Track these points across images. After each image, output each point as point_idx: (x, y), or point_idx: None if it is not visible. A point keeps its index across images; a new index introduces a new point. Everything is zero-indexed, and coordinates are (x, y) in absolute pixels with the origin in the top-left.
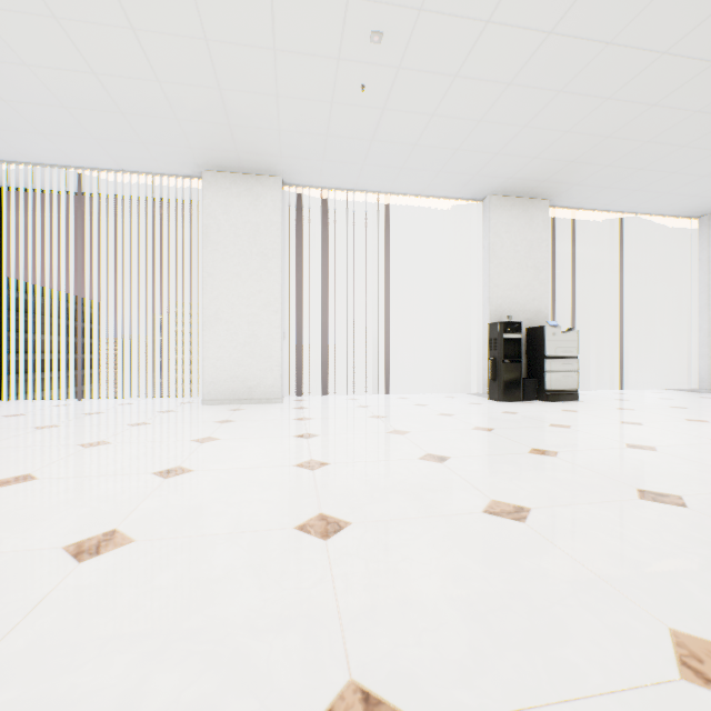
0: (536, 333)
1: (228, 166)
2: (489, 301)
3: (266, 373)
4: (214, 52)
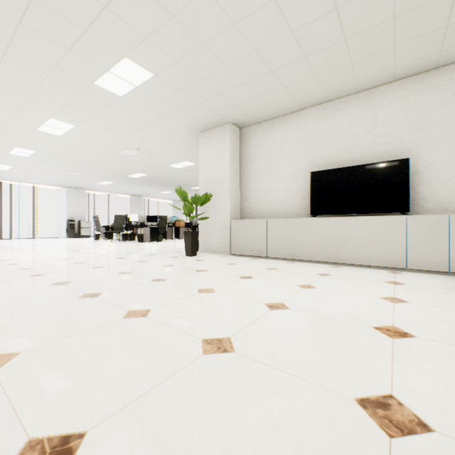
0: (80, 222)
1: None
2: (68, 214)
3: None
4: None
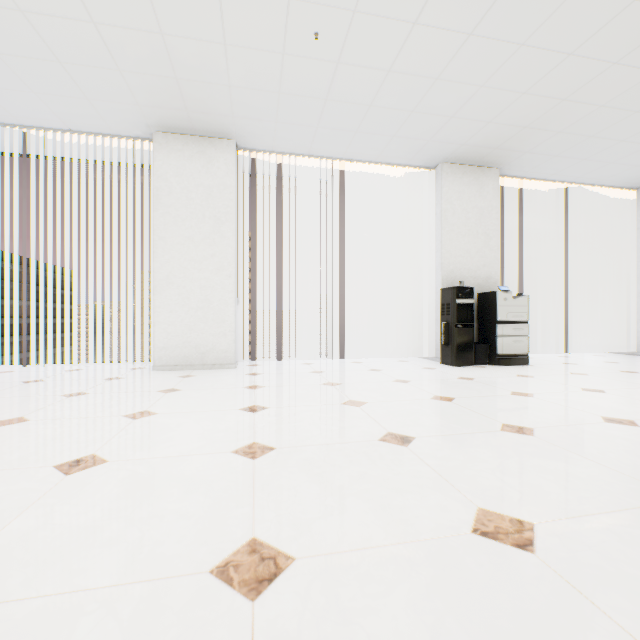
0: (487, 299)
1: (179, 126)
2: (441, 267)
3: (219, 338)
4: None
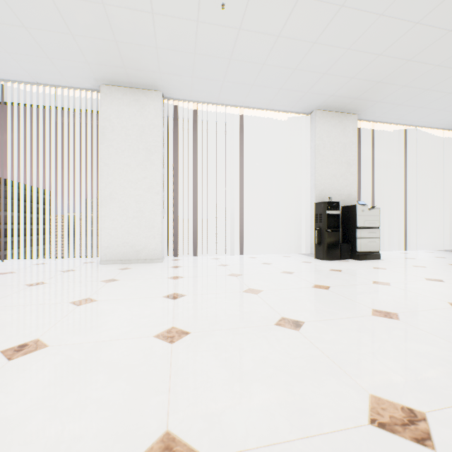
0: (349, 210)
1: (119, 80)
2: (315, 187)
3: (149, 240)
4: None
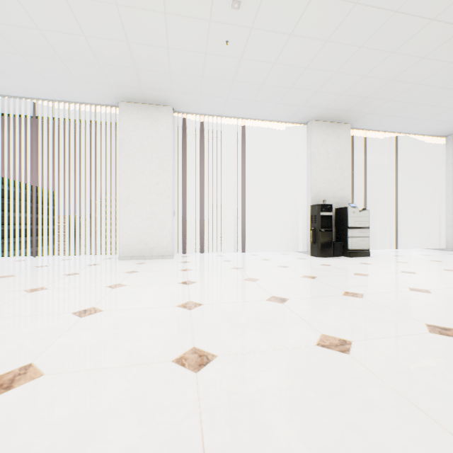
0: (341, 212)
1: (136, 98)
2: (310, 190)
3: (161, 238)
4: (123, 14)
